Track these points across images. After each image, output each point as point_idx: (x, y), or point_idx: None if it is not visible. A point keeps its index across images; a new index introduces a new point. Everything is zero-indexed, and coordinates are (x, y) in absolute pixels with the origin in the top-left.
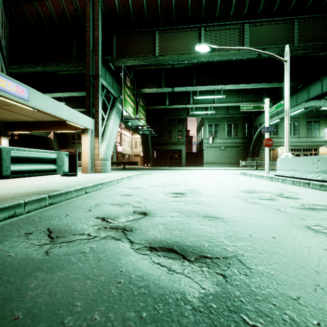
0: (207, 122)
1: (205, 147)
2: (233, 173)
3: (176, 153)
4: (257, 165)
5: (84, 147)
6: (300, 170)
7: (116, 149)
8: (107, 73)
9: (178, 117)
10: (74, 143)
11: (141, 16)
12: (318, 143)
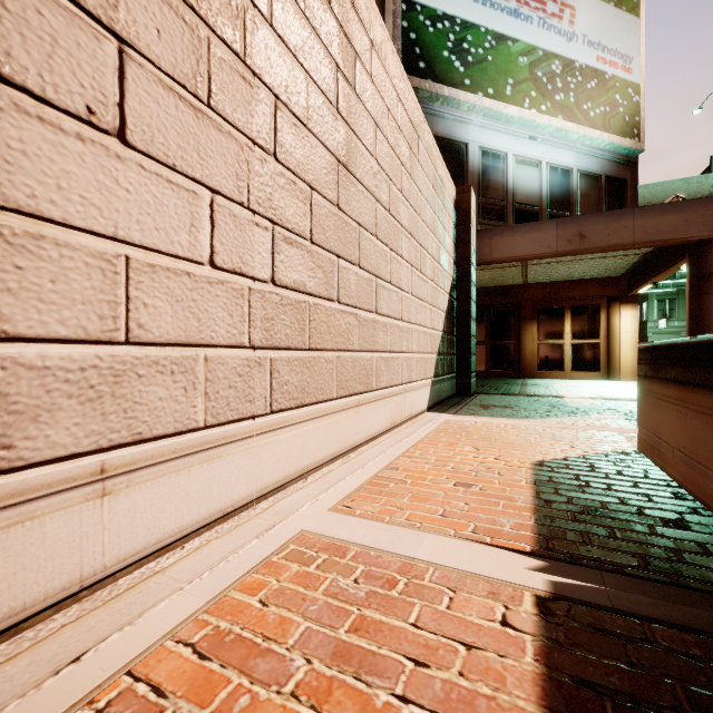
0: (654, 297)
1: (650, 334)
2: None
3: None
4: None
5: None
6: None
7: None
8: None
9: None
10: None
11: None
12: None
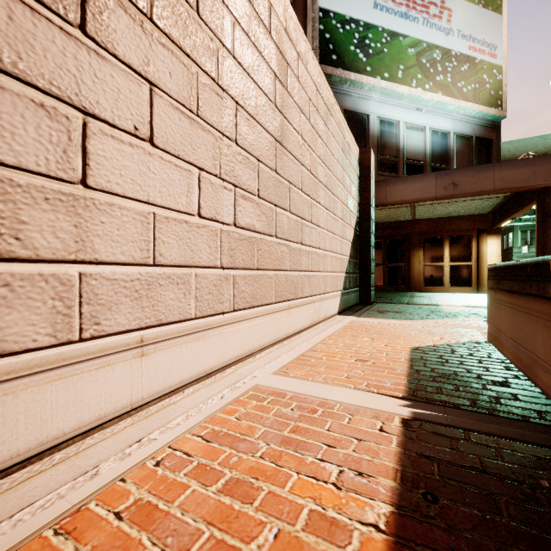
0: (518, 228)
1: (515, 258)
2: None
3: None
4: None
5: None
6: None
7: None
8: None
9: None
10: None
11: None
12: None
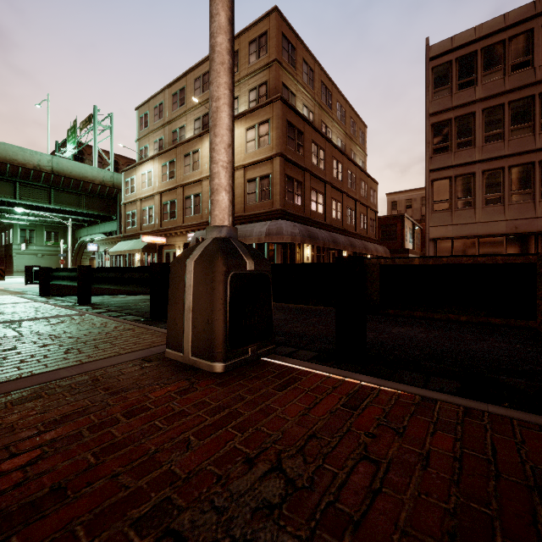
0: (18, 226)
1: (15, 254)
2: None
3: None
4: None
5: None
6: None
7: None
8: None
9: None
10: None
11: None
12: None
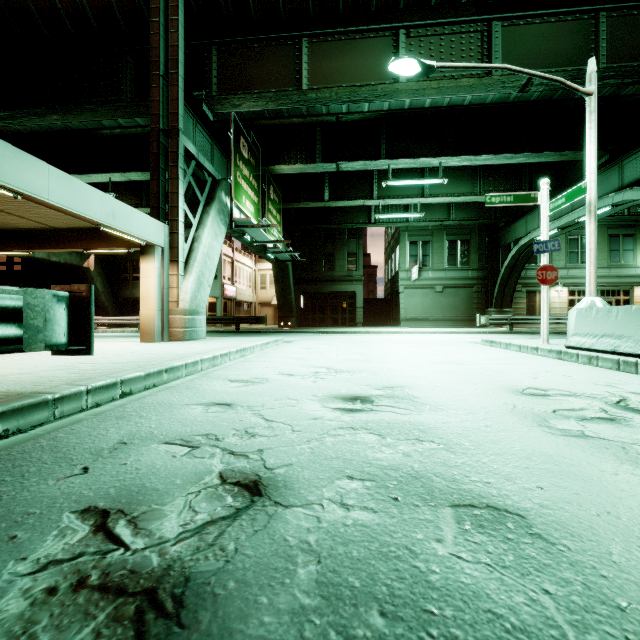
0: (407, 237)
1: (403, 288)
2: (467, 342)
3: (344, 299)
4: (511, 323)
5: (146, 286)
6: (631, 336)
7: (222, 291)
8: (199, 129)
9: (349, 226)
10: (137, 280)
11: (270, 4)
12: (631, 279)
